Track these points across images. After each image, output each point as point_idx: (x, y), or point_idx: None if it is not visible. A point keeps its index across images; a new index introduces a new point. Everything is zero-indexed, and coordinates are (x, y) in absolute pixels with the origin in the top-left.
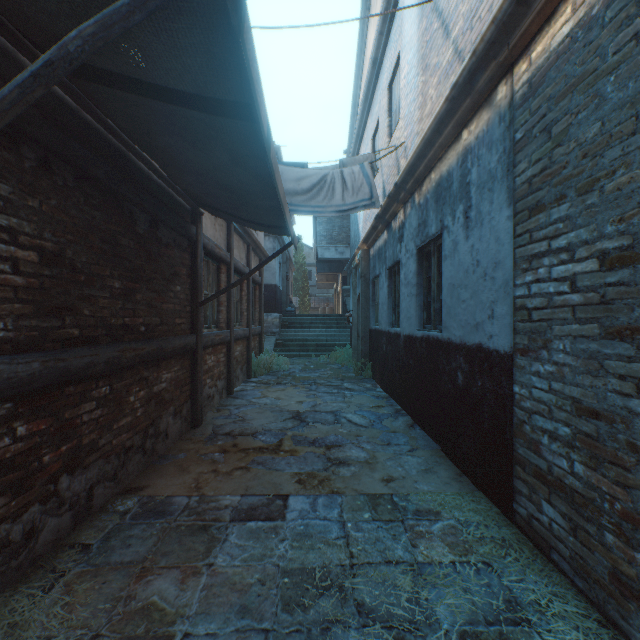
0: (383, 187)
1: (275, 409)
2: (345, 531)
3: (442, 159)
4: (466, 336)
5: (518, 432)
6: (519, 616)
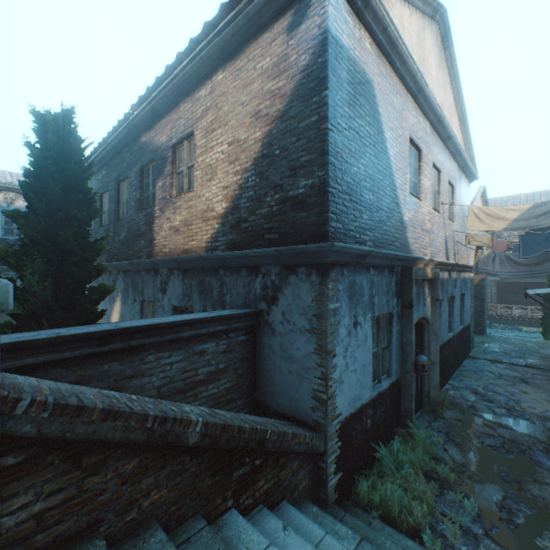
0: (446, 239)
1: (543, 389)
2: (509, 359)
3: (464, 272)
4: (467, 323)
5: (470, 336)
6: (484, 352)
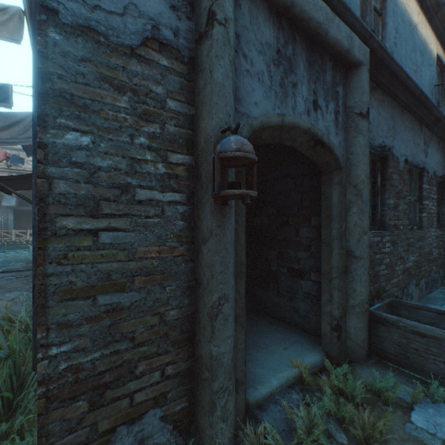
0: None
1: (2, 288)
2: None
3: None
4: None
5: None
6: None
